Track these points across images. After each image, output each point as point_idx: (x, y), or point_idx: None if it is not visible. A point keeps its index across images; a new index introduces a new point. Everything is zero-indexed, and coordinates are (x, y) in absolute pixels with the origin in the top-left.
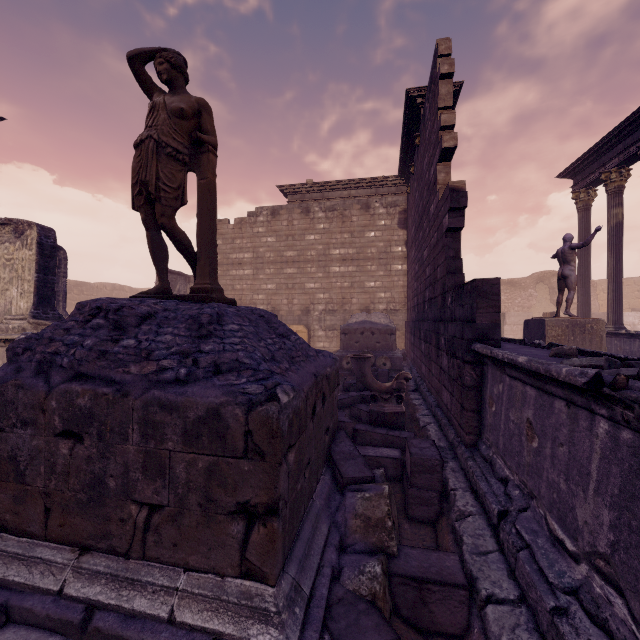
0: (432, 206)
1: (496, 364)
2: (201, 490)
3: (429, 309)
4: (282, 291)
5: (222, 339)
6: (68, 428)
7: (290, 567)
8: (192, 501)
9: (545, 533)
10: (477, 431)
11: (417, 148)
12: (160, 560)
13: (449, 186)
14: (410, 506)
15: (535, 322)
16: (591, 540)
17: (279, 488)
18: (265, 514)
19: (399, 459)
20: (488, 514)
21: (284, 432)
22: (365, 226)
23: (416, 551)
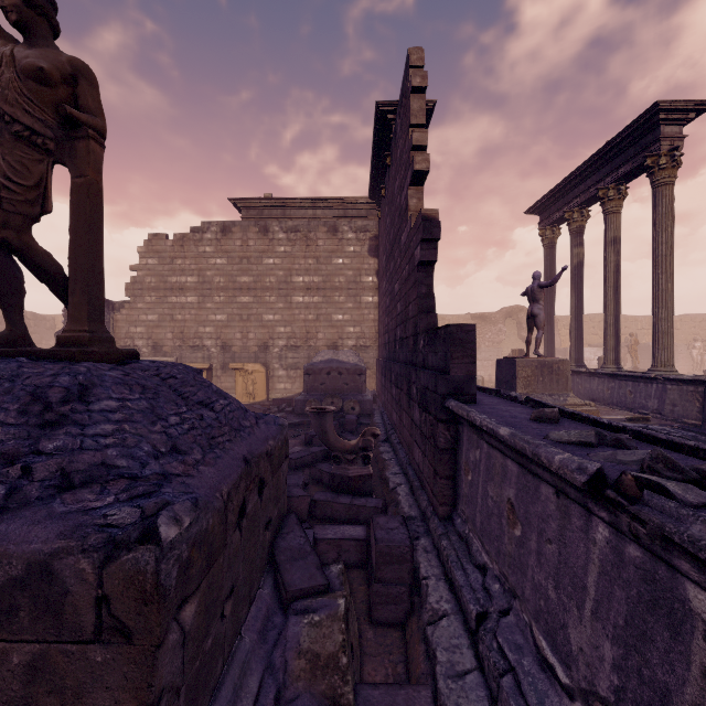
0: (404, 235)
1: (473, 426)
2: (17, 703)
3: (400, 350)
4: (235, 323)
5: (83, 427)
6: None
7: None
8: None
9: (531, 649)
10: (452, 501)
11: (388, 169)
12: None
13: (421, 214)
14: (375, 607)
15: (507, 362)
16: (589, 675)
17: (158, 682)
18: None
19: (364, 540)
20: (465, 614)
21: (168, 589)
22: (332, 251)
23: (379, 691)
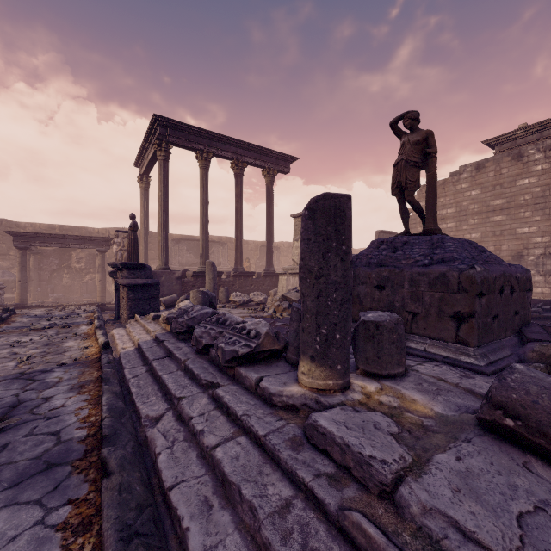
0: None
1: None
2: (436, 307)
3: None
4: (487, 239)
5: (444, 249)
6: (379, 284)
7: (482, 349)
8: (432, 311)
9: None
10: None
11: None
12: (418, 334)
13: None
14: None
15: None
16: None
17: (475, 307)
18: (468, 317)
19: None
20: None
21: (478, 283)
22: None
23: None
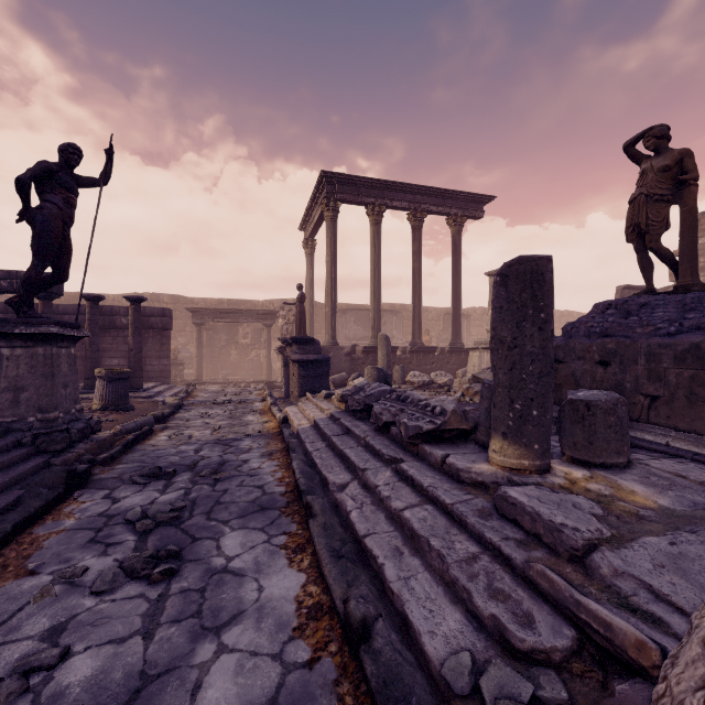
0: None
1: None
2: (686, 388)
3: None
4: None
5: (701, 311)
6: (602, 359)
7: None
8: (679, 394)
9: None
10: None
11: None
12: (658, 424)
13: None
14: None
15: None
16: None
17: None
18: None
19: None
20: None
21: None
22: None
23: None
